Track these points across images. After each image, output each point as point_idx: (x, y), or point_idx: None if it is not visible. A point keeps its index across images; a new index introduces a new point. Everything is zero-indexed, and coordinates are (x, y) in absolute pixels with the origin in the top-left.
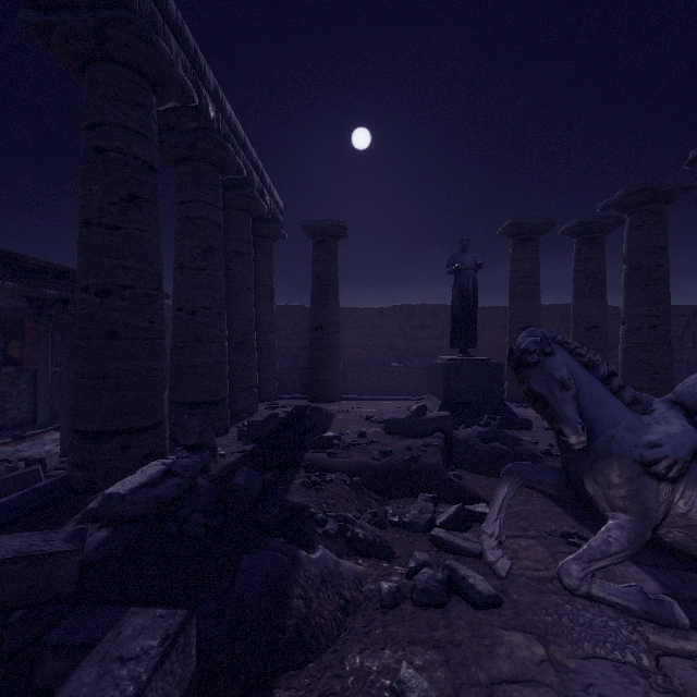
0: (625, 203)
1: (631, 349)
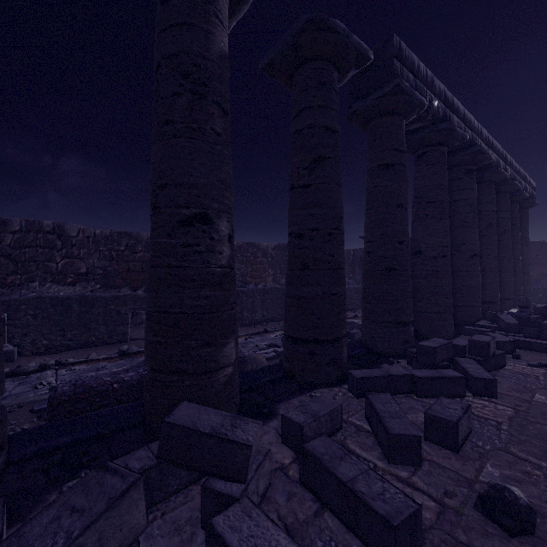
0: None
1: None
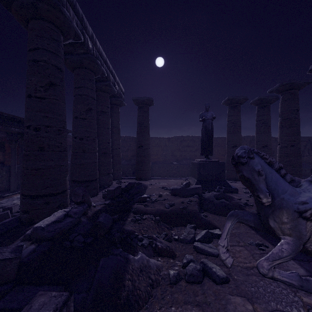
0: (280, 89)
1: (282, 156)
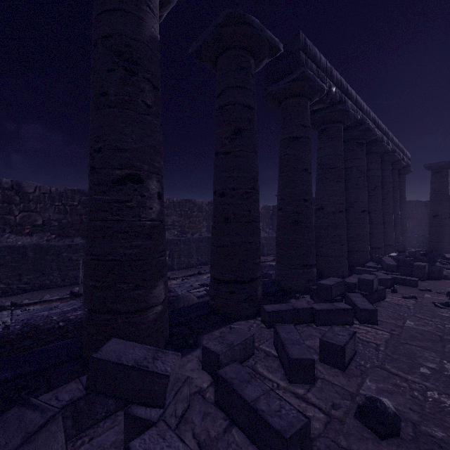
0: None
1: None
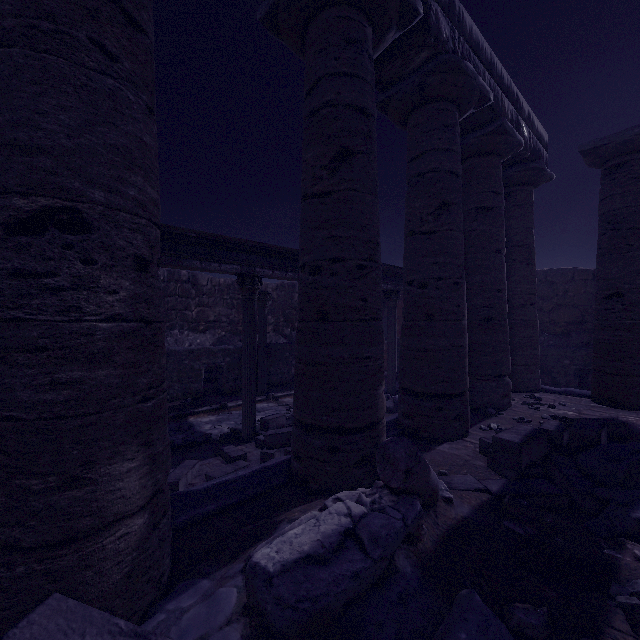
0: None
1: None
